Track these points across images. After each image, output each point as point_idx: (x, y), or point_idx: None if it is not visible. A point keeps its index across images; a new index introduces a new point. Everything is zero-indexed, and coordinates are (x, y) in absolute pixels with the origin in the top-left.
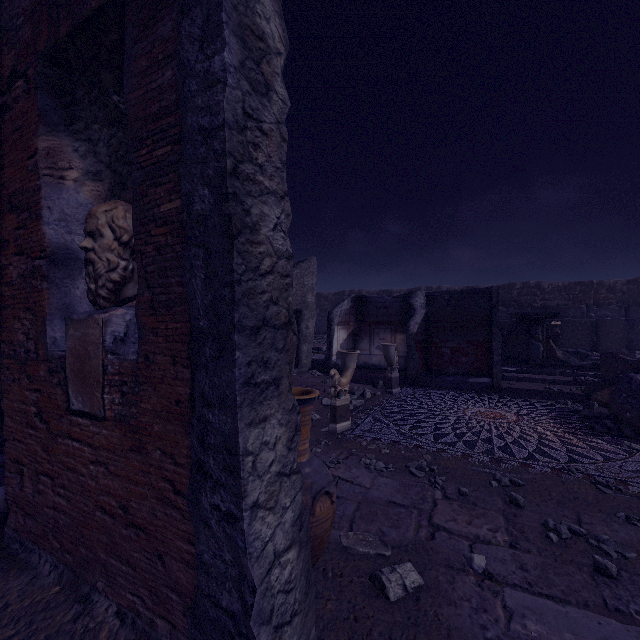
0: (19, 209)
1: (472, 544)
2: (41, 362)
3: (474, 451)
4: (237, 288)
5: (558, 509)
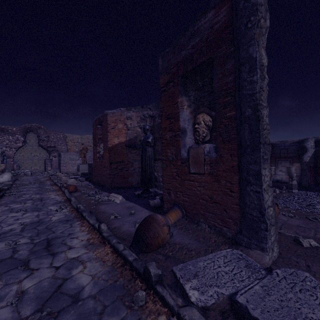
0: (170, 118)
1: None
2: (178, 160)
3: None
4: (260, 133)
5: None
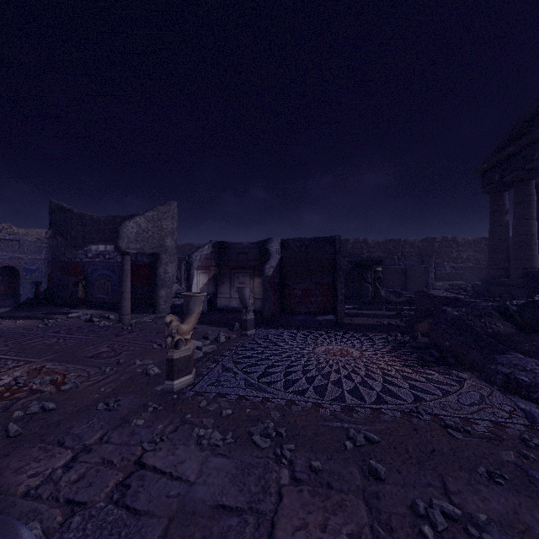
0: None
1: None
2: None
3: (325, 399)
4: None
5: (420, 474)
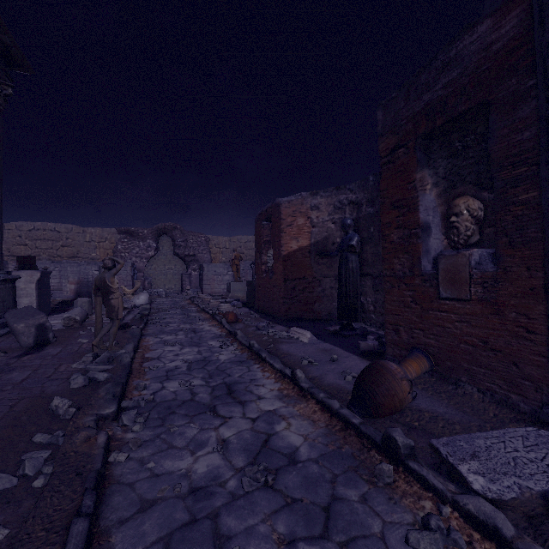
0: (400, 208)
1: None
2: (416, 277)
3: None
4: None
5: None
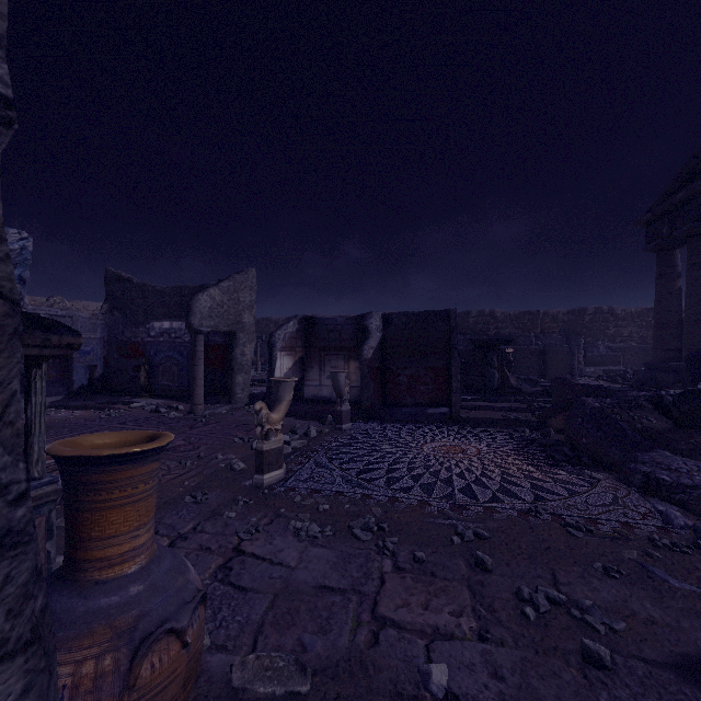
0: None
1: (430, 644)
2: None
3: (432, 497)
4: None
5: (531, 567)
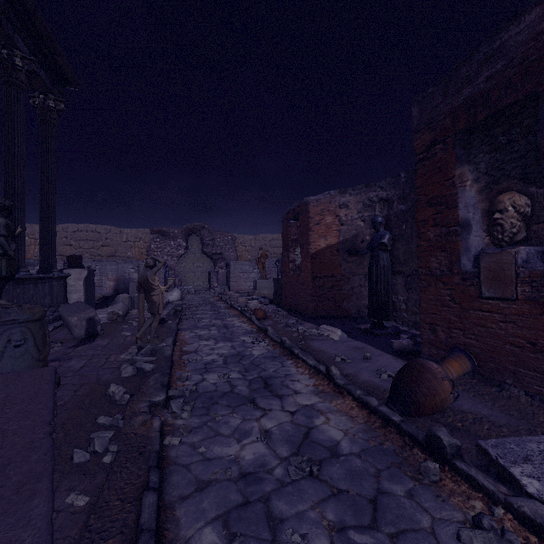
0: (437, 205)
1: None
2: (455, 275)
3: None
4: None
5: None
